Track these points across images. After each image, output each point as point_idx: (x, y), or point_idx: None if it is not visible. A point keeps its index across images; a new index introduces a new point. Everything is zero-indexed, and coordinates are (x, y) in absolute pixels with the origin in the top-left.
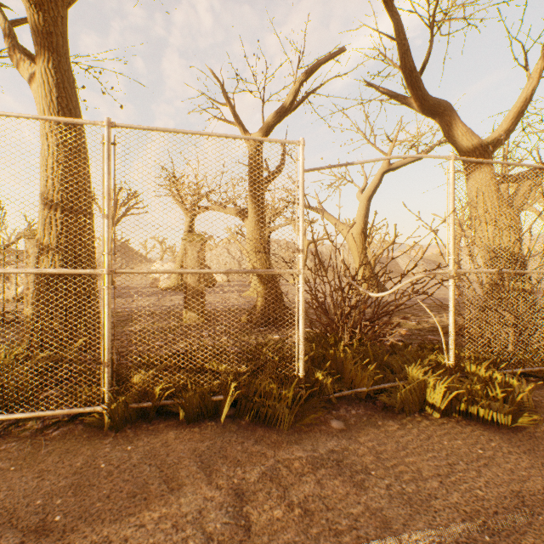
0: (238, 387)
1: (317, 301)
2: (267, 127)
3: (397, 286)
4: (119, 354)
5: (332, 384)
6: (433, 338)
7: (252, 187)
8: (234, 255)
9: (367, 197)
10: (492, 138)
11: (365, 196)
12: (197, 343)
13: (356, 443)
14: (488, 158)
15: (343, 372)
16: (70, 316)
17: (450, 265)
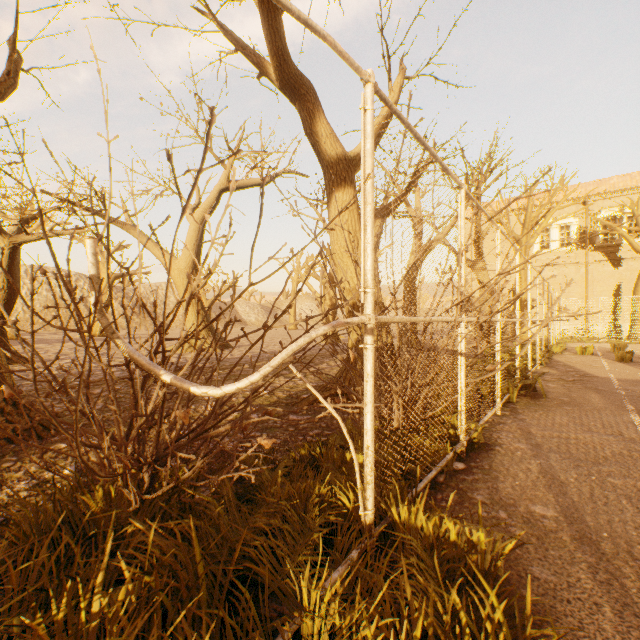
0: None
1: (44, 405)
2: None
3: (273, 359)
4: None
5: None
6: (298, 419)
7: None
8: None
9: (201, 219)
10: (355, 154)
11: (199, 217)
12: None
13: None
14: (352, 177)
15: None
16: None
17: (368, 306)
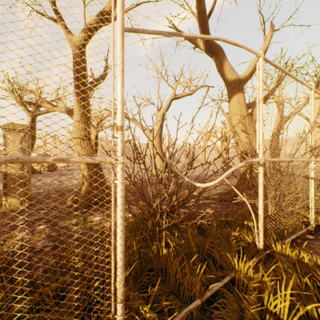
0: None
1: (136, 188)
2: (89, 29)
3: (222, 175)
4: None
5: (159, 296)
6: (215, 206)
7: (76, 86)
8: (74, 148)
9: (162, 114)
10: (244, 76)
11: (161, 113)
12: (1, 240)
13: None
14: (242, 88)
15: (168, 272)
16: None
17: (260, 154)
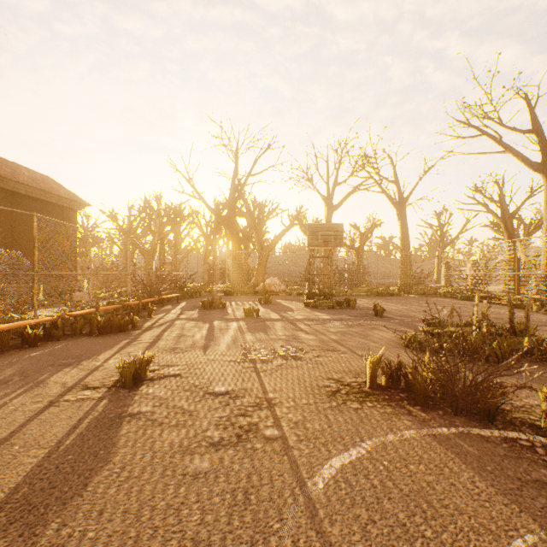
0: (543, 306)
1: None
2: None
3: None
4: (539, 300)
5: None
6: None
7: None
8: None
9: None
10: None
11: None
12: None
13: (544, 316)
14: None
15: None
16: (546, 290)
17: None
